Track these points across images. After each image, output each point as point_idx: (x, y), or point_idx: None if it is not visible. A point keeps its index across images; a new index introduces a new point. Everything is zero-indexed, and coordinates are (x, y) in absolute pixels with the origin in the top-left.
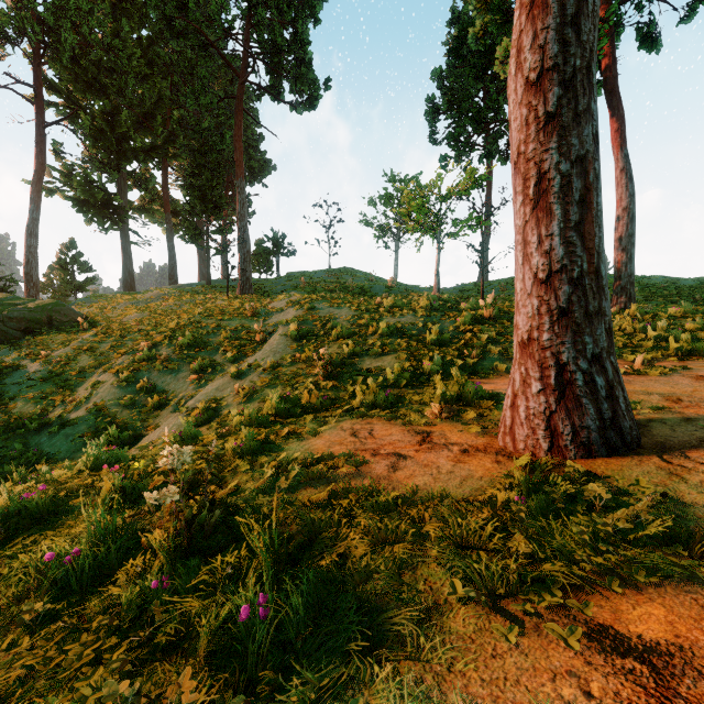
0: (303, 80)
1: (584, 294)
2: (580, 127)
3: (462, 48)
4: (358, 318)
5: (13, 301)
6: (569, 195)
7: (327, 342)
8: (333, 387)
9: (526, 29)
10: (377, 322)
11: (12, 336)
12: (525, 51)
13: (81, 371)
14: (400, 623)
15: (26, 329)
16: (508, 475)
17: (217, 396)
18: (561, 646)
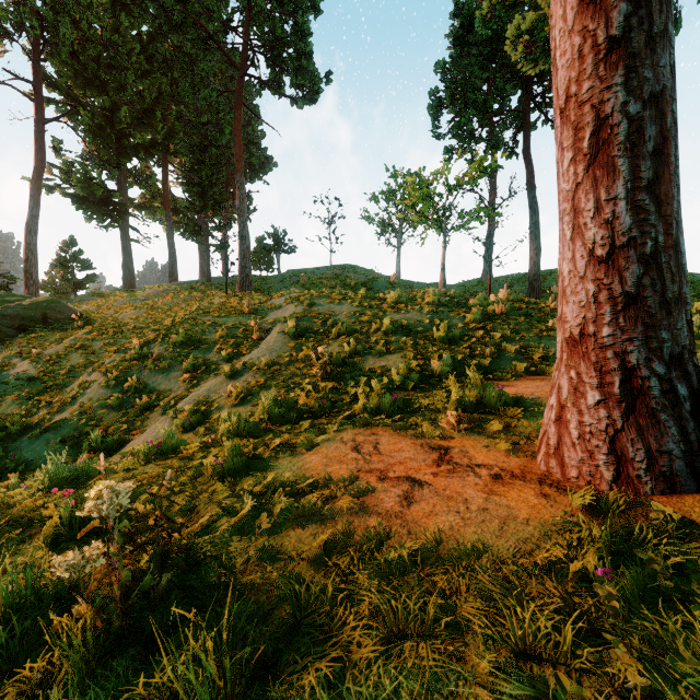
0: (303, 73)
1: (660, 275)
2: (655, 54)
3: (468, 36)
4: (359, 314)
5: (7, 299)
6: (639, 145)
7: (327, 340)
8: (333, 389)
9: None
10: (381, 319)
11: (6, 333)
12: None
13: (71, 370)
14: None
15: (20, 327)
16: (569, 522)
17: (208, 398)
18: None
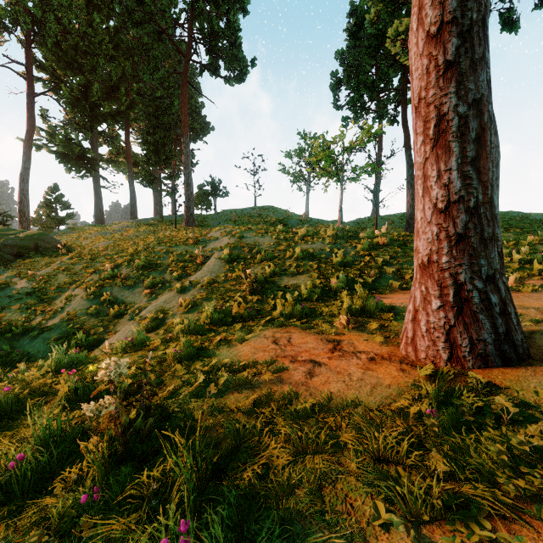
0: (234, 59)
1: (480, 221)
2: (476, 73)
3: (360, 32)
4: (277, 245)
5: (8, 232)
6: (466, 134)
7: (253, 264)
8: (258, 301)
9: None
10: (293, 248)
11: (7, 259)
12: (426, 7)
13: (59, 287)
14: None
15: (18, 254)
16: (415, 385)
17: (164, 307)
18: None
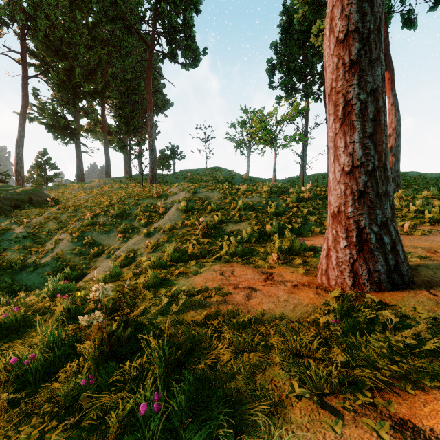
0: (189, 49)
1: (376, 181)
2: (373, 69)
3: (290, 28)
4: (224, 198)
5: (7, 188)
6: (365, 115)
7: (204, 214)
8: (208, 243)
9: (336, 4)
10: (236, 201)
11: (6, 209)
12: (336, 19)
13: (49, 232)
14: (255, 413)
15: (15, 205)
16: (326, 303)
17: (134, 248)
18: (374, 436)
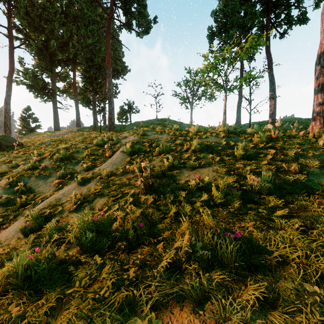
0: (142, 15)
1: None
2: None
3: None
4: (174, 140)
5: None
6: None
7: (151, 156)
8: (154, 202)
9: None
10: (189, 142)
11: None
12: None
13: None
14: None
15: None
16: None
17: (59, 201)
18: None
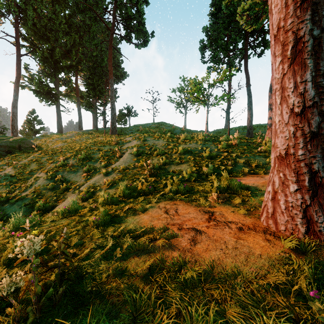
0: (141, 32)
1: None
2: None
3: (218, 14)
4: (167, 145)
5: (2, 138)
6: (319, 52)
7: (152, 157)
8: (155, 181)
9: None
10: (177, 147)
11: (1, 154)
12: None
13: (31, 171)
14: None
15: (8, 151)
16: (285, 258)
17: (94, 185)
18: None
